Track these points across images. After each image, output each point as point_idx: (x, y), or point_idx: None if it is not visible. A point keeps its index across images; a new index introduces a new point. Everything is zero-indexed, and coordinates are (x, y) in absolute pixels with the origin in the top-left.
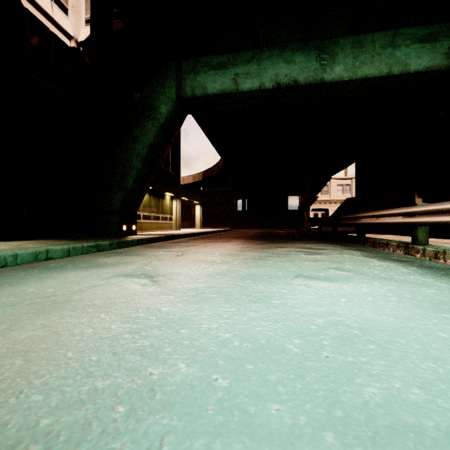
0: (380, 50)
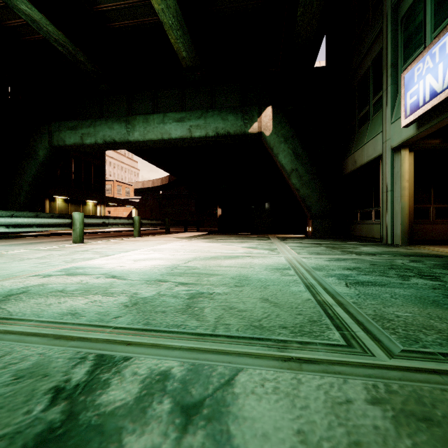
0: (157, 125)
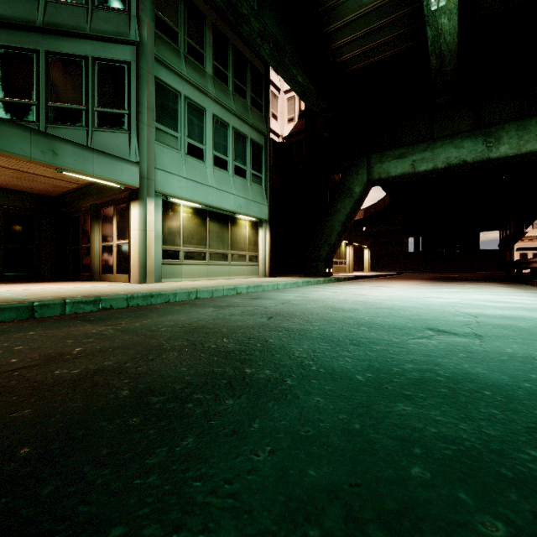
0: None
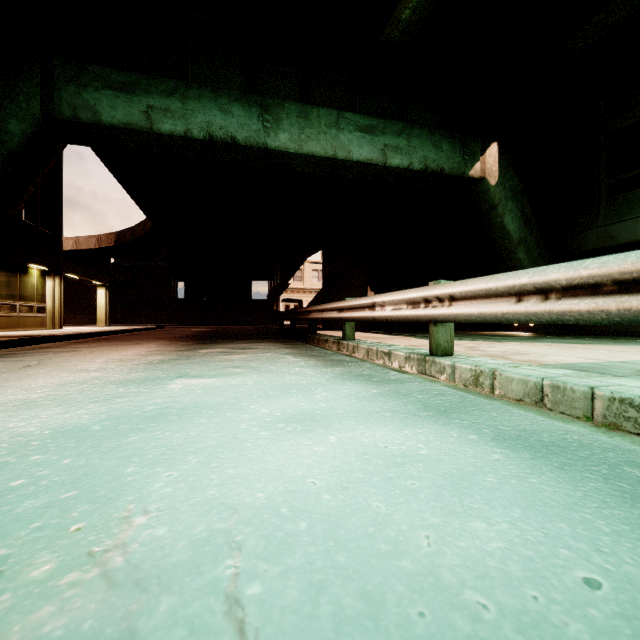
0: (326, 129)
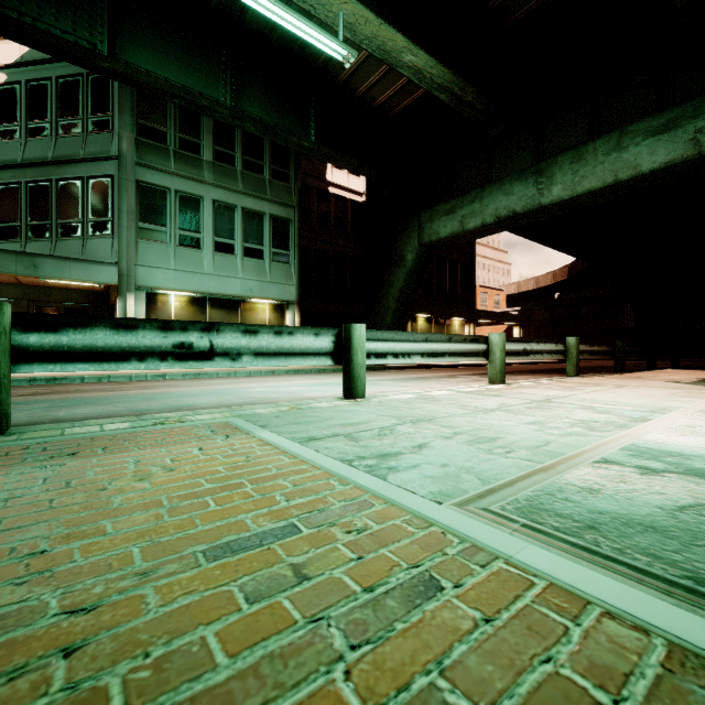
0: (603, 158)
